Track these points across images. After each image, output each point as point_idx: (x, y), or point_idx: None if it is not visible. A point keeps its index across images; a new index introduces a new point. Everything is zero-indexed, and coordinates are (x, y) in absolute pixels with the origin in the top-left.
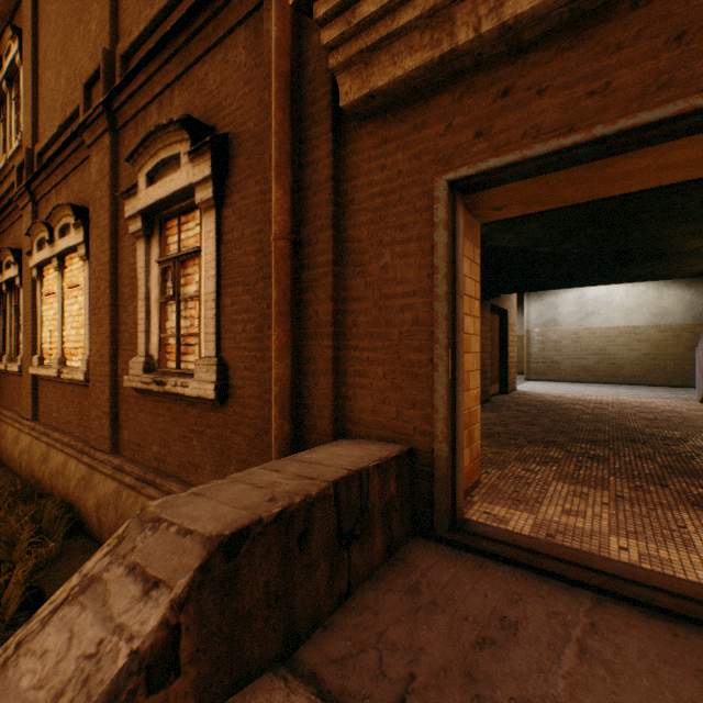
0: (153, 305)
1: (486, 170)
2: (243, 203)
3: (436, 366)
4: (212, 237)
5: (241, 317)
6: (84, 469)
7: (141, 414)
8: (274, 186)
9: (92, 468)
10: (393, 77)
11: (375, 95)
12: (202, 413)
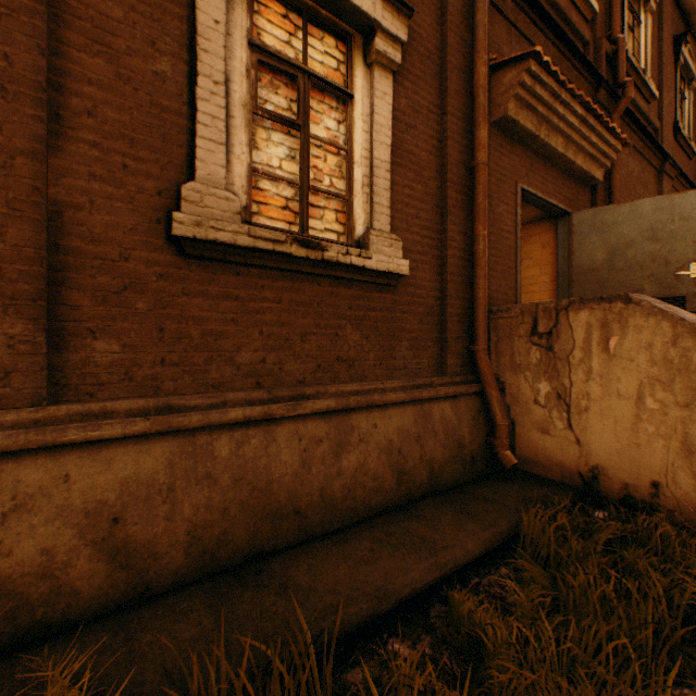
0: (237, 107)
1: (529, 192)
2: (415, 97)
3: (518, 270)
4: (388, 103)
5: (413, 203)
6: None
7: (189, 300)
8: (484, 126)
9: None
10: (525, 126)
11: (515, 123)
12: (361, 295)
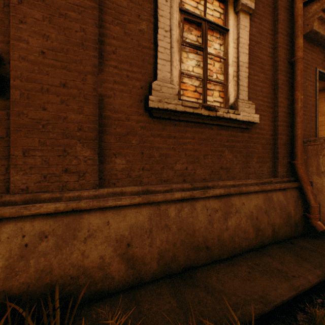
0: (174, 42)
1: (323, 73)
2: (260, 27)
3: (316, 117)
4: (247, 31)
5: (259, 84)
6: (31, 227)
7: (154, 138)
8: (301, 36)
9: (67, 215)
10: (323, 34)
11: (317, 34)
12: (233, 134)
